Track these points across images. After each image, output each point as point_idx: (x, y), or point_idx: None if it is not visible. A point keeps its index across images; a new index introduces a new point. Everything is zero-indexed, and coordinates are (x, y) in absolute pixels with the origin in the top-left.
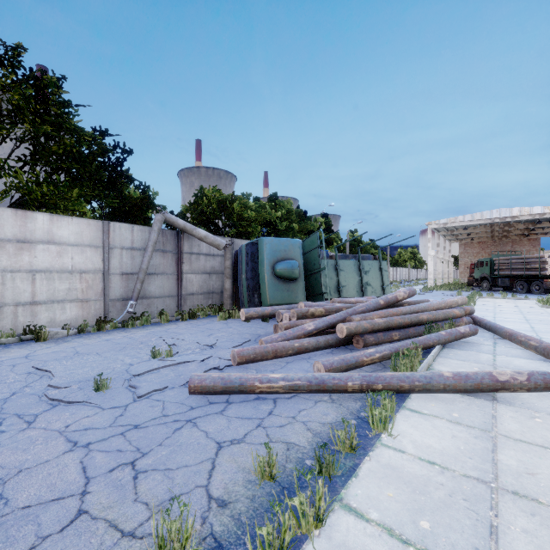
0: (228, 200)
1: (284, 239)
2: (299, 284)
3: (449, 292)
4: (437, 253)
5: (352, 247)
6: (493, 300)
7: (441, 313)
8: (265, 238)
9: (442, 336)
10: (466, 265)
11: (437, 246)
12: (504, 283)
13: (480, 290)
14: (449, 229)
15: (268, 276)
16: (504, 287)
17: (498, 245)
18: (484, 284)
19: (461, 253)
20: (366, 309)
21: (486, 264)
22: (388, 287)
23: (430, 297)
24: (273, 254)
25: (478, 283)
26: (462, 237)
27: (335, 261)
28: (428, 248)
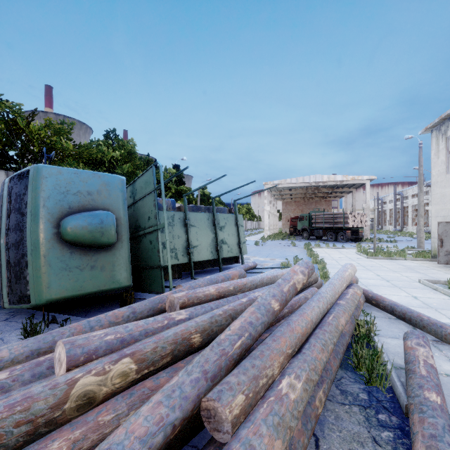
0: (26, 120)
1: (89, 172)
2: (118, 254)
3: (283, 242)
4: (270, 209)
5: (203, 201)
6: (323, 250)
7: (351, 302)
8: (43, 166)
9: (448, 418)
10: (287, 218)
11: (270, 203)
12: (319, 233)
13: (303, 239)
14: (278, 190)
15: (45, 241)
16: (317, 236)
17: (307, 204)
18: (304, 234)
19: (283, 210)
20: (250, 339)
21: (301, 218)
22: (245, 244)
23: (274, 249)
24: (61, 199)
25: (300, 233)
26: (286, 197)
27: (184, 214)
28: (265, 204)
